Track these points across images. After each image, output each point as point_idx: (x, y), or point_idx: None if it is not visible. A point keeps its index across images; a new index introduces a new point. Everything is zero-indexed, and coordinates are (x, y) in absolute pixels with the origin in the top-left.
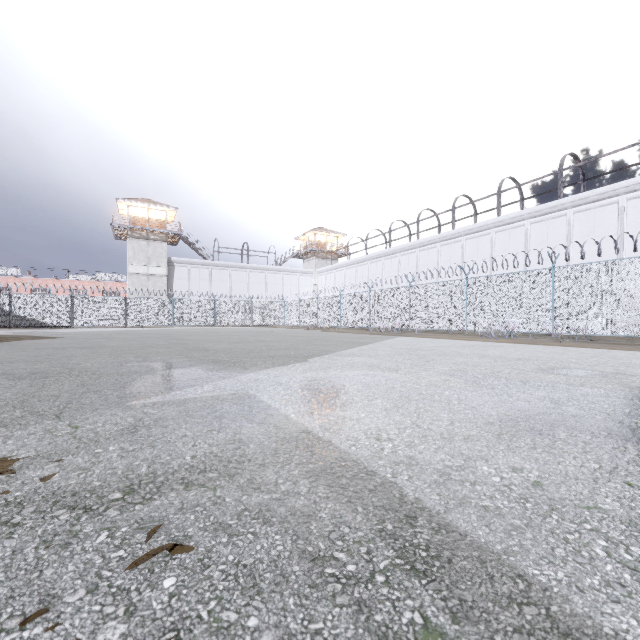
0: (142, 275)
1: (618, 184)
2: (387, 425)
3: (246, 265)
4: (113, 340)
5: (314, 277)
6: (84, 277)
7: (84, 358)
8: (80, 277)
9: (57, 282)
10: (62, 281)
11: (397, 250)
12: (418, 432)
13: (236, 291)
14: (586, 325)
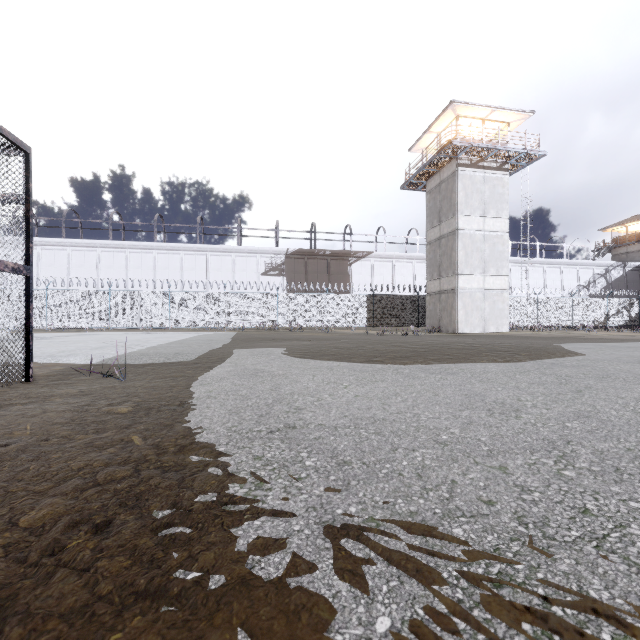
0: None
1: (97, 241)
2: None
3: None
4: None
5: None
6: None
7: None
8: None
9: None
10: None
11: None
12: None
13: None
14: (65, 323)
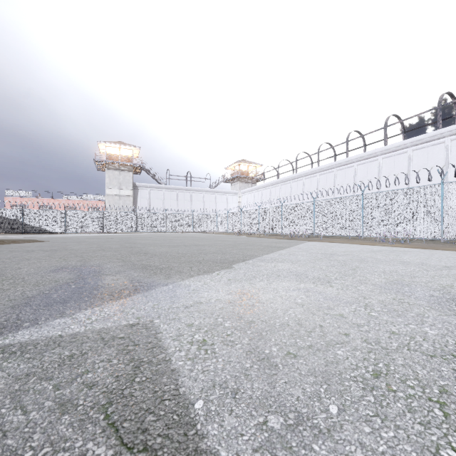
0: (115, 196)
1: None
2: None
3: (189, 188)
4: (81, 243)
5: (239, 196)
6: (76, 197)
7: (33, 262)
8: (73, 197)
9: (57, 201)
10: (60, 200)
11: (302, 175)
12: None
13: (182, 207)
14: None
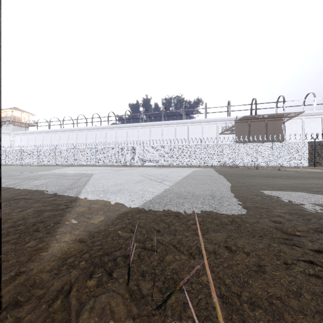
0: None
1: (137, 123)
2: (78, 172)
3: None
4: None
5: (12, 136)
6: None
7: None
8: None
9: None
10: None
11: (67, 130)
12: (81, 172)
13: None
14: (125, 162)
